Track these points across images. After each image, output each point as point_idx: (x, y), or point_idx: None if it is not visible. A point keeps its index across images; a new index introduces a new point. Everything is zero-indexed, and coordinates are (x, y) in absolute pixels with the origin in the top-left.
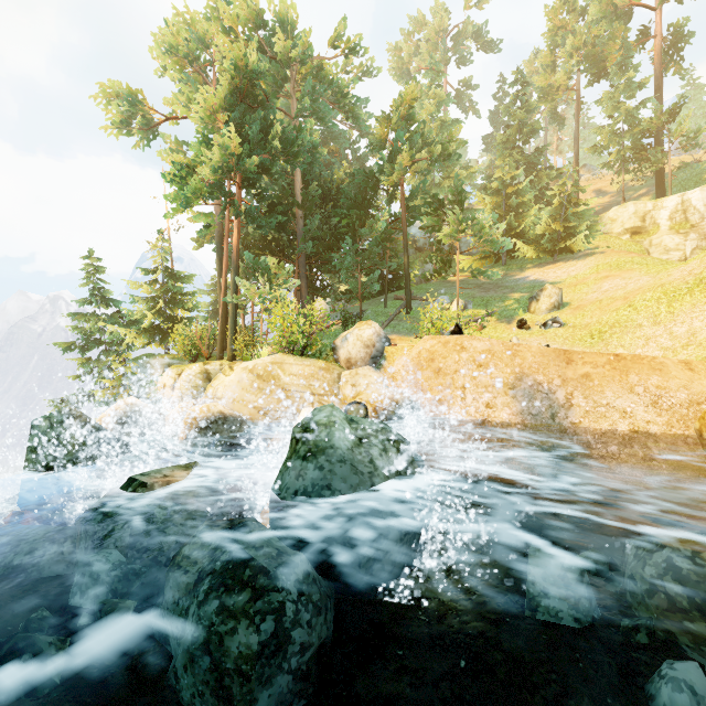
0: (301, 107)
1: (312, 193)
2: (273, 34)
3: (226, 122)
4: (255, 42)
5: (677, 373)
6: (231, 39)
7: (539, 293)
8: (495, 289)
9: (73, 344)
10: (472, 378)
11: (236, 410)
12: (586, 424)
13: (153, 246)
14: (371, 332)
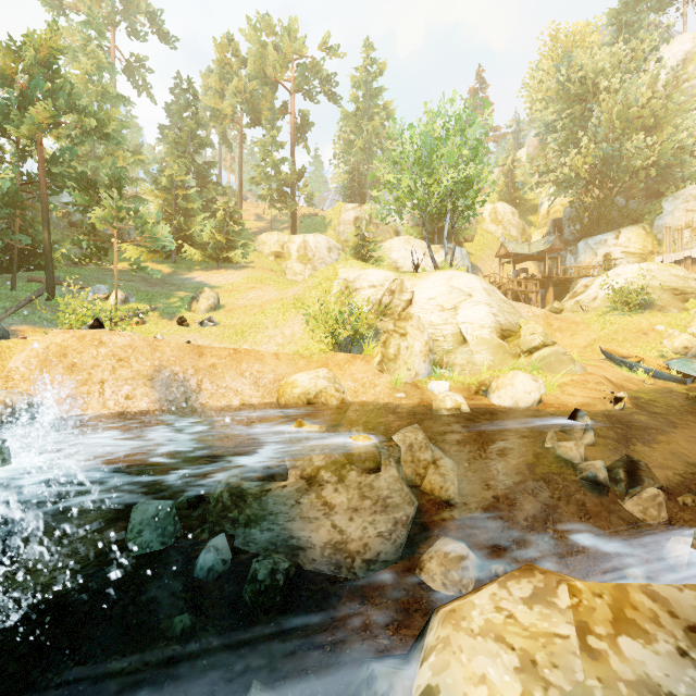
0: None
1: None
2: None
3: None
4: None
5: (271, 361)
6: None
7: (200, 295)
8: (163, 285)
9: None
10: (112, 373)
11: None
12: (211, 403)
13: None
14: None
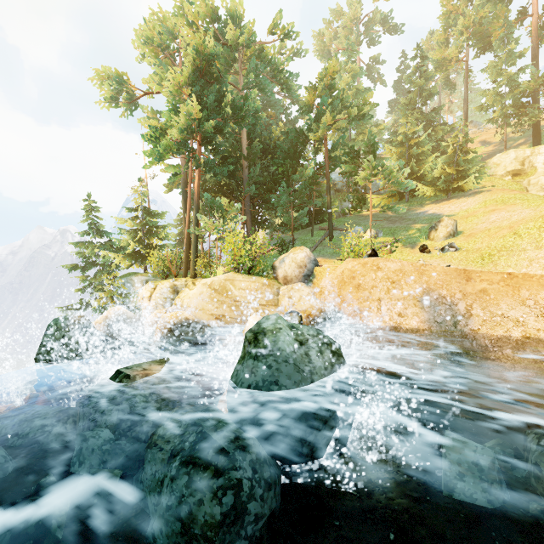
0: (247, 81)
1: (255, 148)
2: (225, 26)
3: (190, 95)
4: (211, 32)
5: None
6: (193, 30)
7: (438, 224)
8: (400, 221)
9: (76, 265)
10: (387, 293)
11: (198, 317)
12: (484, 330)
13: (135, 191)
14: (303, 255)
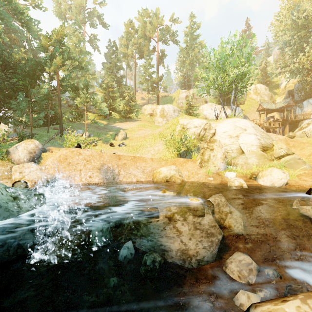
0: None
1: None
2: None
3: None
4: None
5: (149, 162)
6: None
7: (118, 133)
8: (103, 129)
9: None
10: (84, 166)
11: None
12: (124, 180)
13: None
14: (33, 145)
